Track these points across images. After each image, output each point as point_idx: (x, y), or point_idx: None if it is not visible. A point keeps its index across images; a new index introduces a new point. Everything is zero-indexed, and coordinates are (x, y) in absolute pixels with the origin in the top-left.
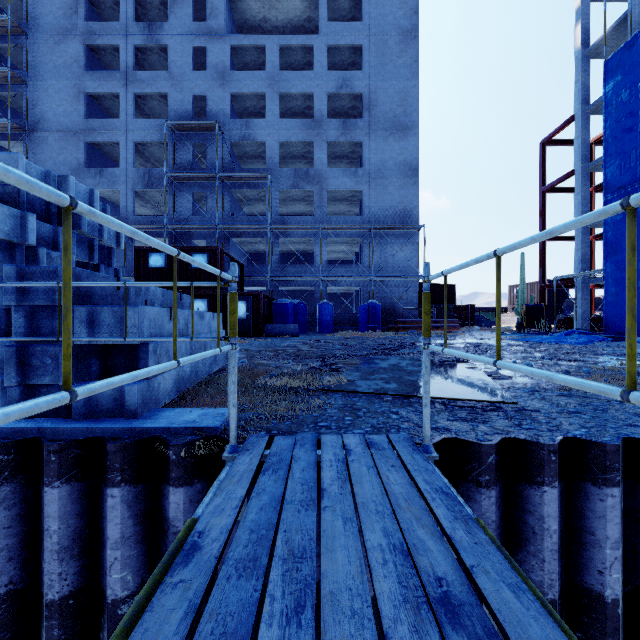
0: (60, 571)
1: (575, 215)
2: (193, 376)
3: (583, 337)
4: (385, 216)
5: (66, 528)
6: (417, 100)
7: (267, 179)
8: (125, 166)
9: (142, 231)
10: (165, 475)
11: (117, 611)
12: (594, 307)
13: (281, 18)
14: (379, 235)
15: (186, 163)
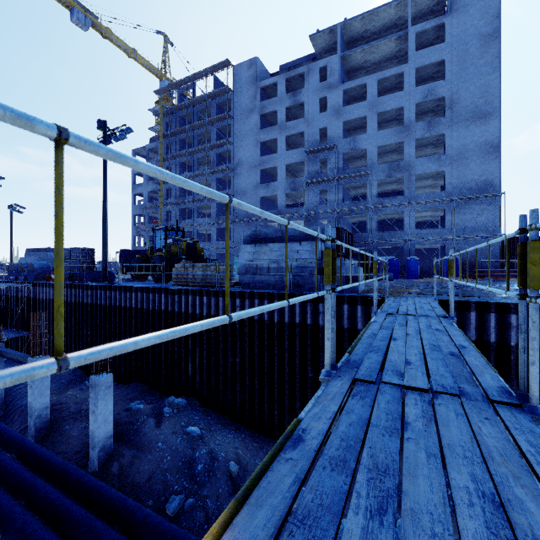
0: (347, 322)
1: None
2: (361, 289)
3: None
4: (466, 188)
5: (348, 314)
6: (498, 89)
7: (368, 174)
8: (280, 180)
9: (290, 217)
10: (370, 304)
11: (360, 332)
12: None
13: (378, 57)
14: (460, 203)
15: (315, 172)
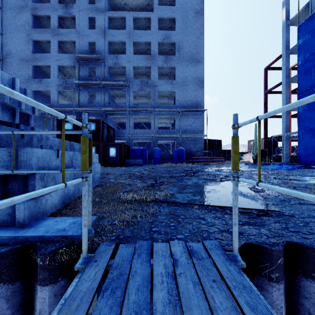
0: None
1: (282, 104)
2: (76, 192)
3: (290, 166)
4: (187, 105)
5: None
6: (203, 46)
7: (127, 85)
8: (53, 78)
9: (62, 111)
10: (35, 275)
11: None
12: (291, 151)
13: (134, 3)
14: (184, 114)
15: (85, 77)
